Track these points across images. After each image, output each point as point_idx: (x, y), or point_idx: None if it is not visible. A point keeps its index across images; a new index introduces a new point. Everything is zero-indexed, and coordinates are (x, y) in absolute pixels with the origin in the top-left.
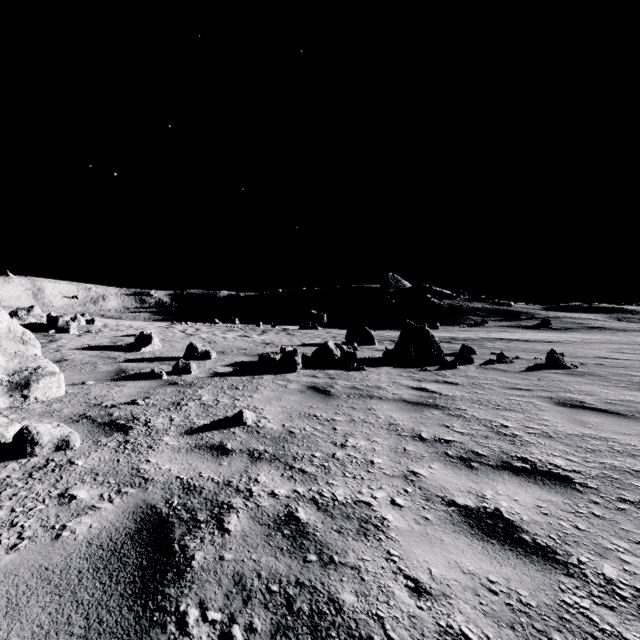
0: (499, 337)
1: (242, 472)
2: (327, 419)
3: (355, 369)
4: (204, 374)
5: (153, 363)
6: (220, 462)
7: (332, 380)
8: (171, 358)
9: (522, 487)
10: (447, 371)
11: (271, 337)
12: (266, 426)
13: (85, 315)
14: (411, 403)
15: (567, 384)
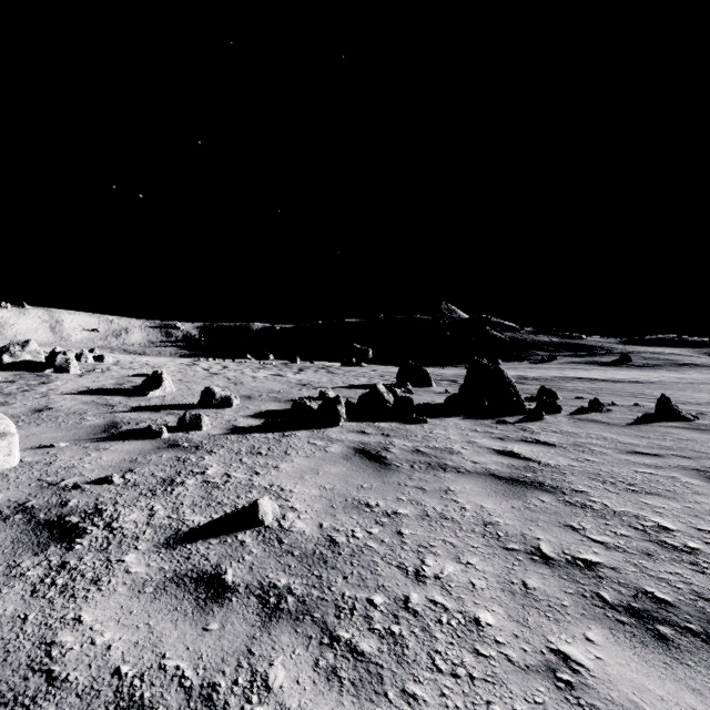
0: (576, 376)
1: (241, 654)
2: (387, 512)
3: (414, 421)
4: (219, 430)
5: (158, 413)
6: (206, 622)
7: (386, 438)
8: (183, 405)
9: None
10: (532, 424)
11: (309, 376)
12: (294, 527)
13: (94, 351)
14: (503, 480)
15: (704, 445)
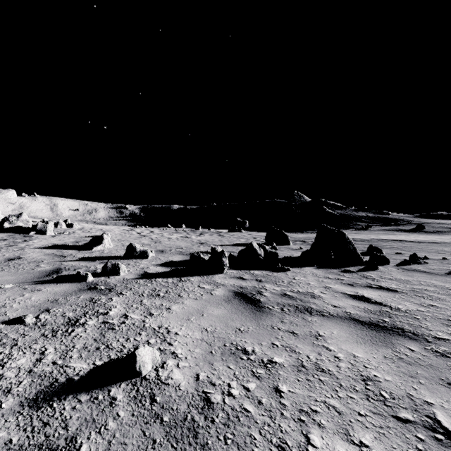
0: (389, 238)
1: None
2: (262, 361)
3: (280, 269)
4: (133, 275)
5: (93, 262)
6: None
7: (259, 283)
8: (114, 257)
9: None
10: (371, 272)
11: (206, 238)
12: (170, 379)
13: (67, 221)
14: (365, 324)
15: None
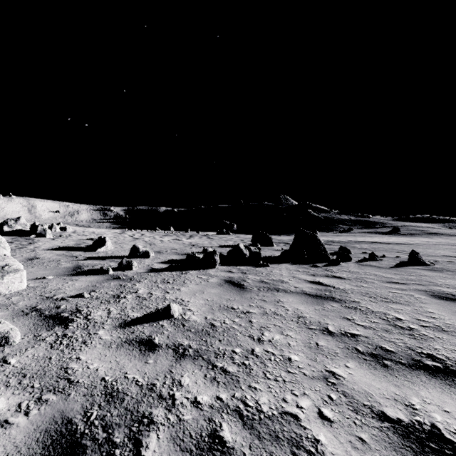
0: (364, 240)
1: (166, 372)
2: (243, 311)
3: (261, 265)
4: (143, 270)
5: (104, 260)
6: (146, 360)
7: (244, 275)
8: (119, 256)
9: (446, 393)
10: (333, 267)
11: (196, 240)
12: (191, 319)
13: (60, 224)
14: (312, 296)
15: (433, 278)
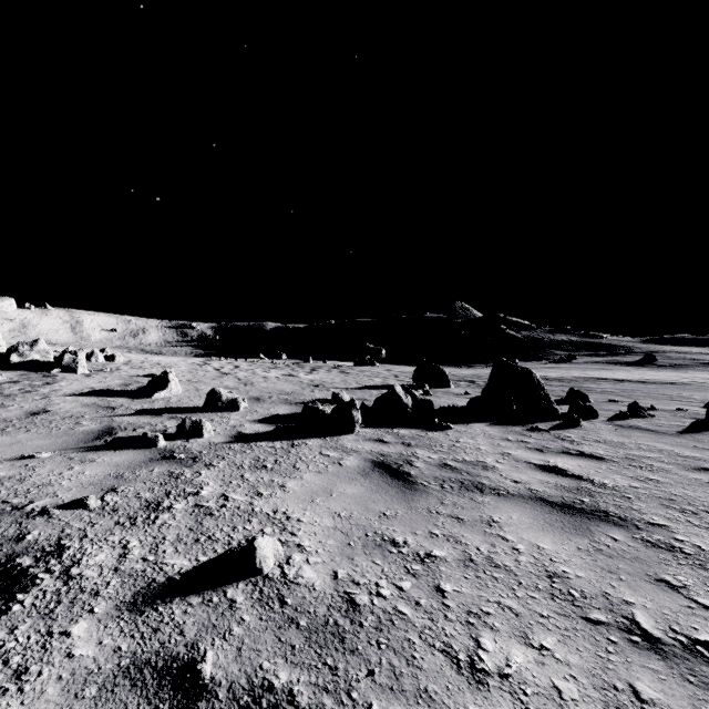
0: (601, 376)
1: None
2: (418, 554)
3: (437, 427)
4: (222, 437)
5: (159, 417)
6: None
7: (408, 449)
8: (187, 408)
9: None
10: (569, 431)
11: (321, 376)
12: (301, 578)
13: (105, 350)
14: (556, 506)
15: None
